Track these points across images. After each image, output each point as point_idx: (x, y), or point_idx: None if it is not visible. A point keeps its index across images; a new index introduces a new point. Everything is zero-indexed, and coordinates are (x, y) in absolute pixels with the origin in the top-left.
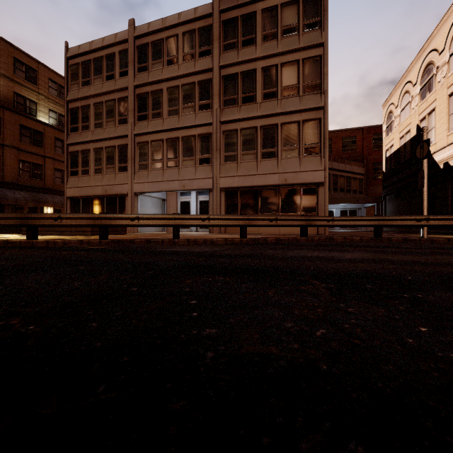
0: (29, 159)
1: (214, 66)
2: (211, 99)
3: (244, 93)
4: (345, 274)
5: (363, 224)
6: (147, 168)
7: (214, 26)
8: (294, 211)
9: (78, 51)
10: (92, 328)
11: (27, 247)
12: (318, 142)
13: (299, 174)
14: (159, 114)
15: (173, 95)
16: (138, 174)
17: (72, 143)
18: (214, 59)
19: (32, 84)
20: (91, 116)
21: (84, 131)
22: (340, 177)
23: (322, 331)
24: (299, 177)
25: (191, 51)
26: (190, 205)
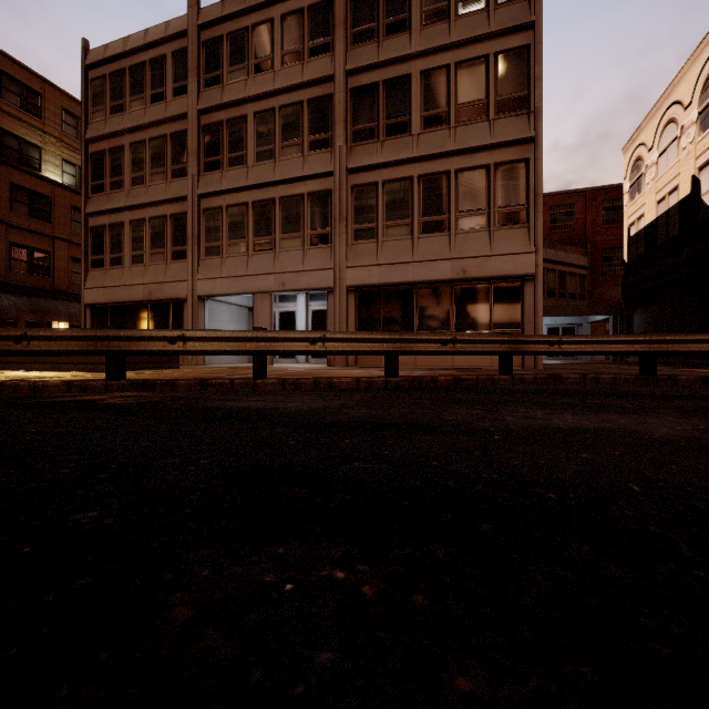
0: (26, 242)
1: (335, 71)
2: (332, 130)
3: (389, 118)
4: None
5: (619, 350)
6: (220, 254)
7: (337, 1)
8: (480, 327)
9: (104, 54)
10: None
11: None
12: (524, 202)
13: (488, 260)
14: (241, 159)
15: (264, 126)
16: (205, 264)
17: (94, 212)
18: (335, 58)
19: (34, 117)
20: (126, 165)
21: (114, 191)
22: (549, 272)
23: None
24: (489, 265)
25: (296, 47)
26: (295, 318)
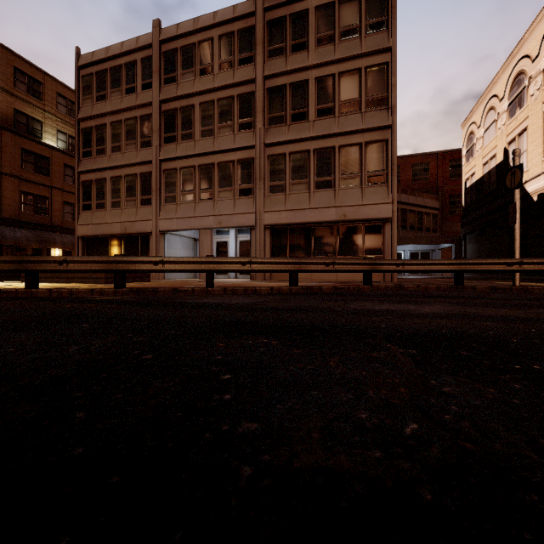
0: (32, 190)
1: (257, 76)
2: (254, 116)
3: (294, 109)
4: (427, 334)
5: (440, 269)
6: (176, 201)
7: (257, 27)
8: (355, 253)
9: (91, 58)
10: (76, 421)
11: (24, 298)
12: (385, 169)
13: (360, 208)
14: (190, 135)
15: (207, 112)
16: (164, 208)
17: (84, 170)
18: (257, 67)
19: (37, 99)
20: (108, 138)
21: (99, 156)
22: (410, 212)
23: (413, 426)
24: (361, 211)
25: (229, 58)
26: (227, 246)
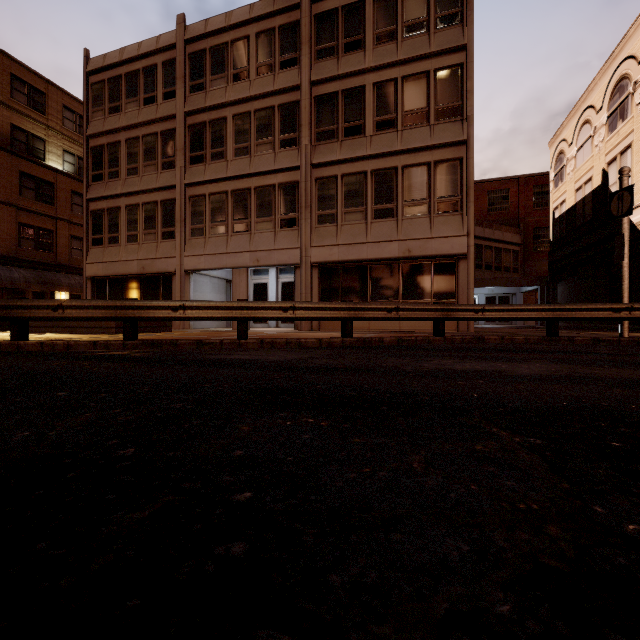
0: (33, 222)
1: (302, 81)
2: (299, 131)
3: (347, 122)
4: (544, 409)
5: (530, 317)
6: (204, 234)
7: (303, 23)
8: (422, 297)
9: (103, 62)
10: None
11: (6, 352)
12: (459, 194)
13: (429, 242)
14: (221, 154)
15: (241, 126)
16: (190, 243)
17: (94, 197)
18: (302, 71)
19: (39, 113)
20: (122, 158)
21: (112, 180)
22: (486, 248)
23: None
24: (430, 246)
25: (268, 60)
26: (267, 289)
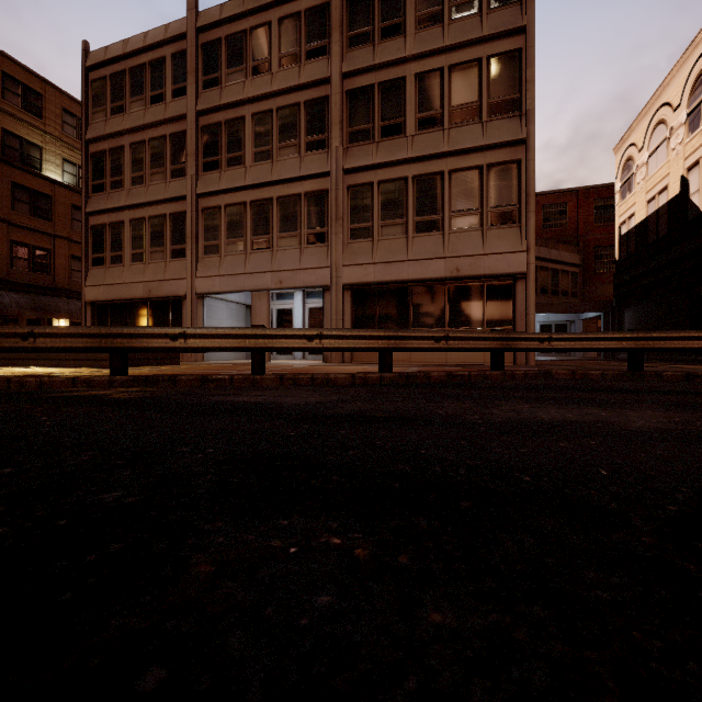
0: (28, 240)
1: (332, 73)
2: (328, 131)
3: (385, 120)
4: None
5: (608, 347)
6: (219, 252)
7: (333, 5)
8: (473, 324)
9: (104, 56)
10: None
11: None
12: (516, 203)
13: (481, 259)
14: (239, 159)
15: (262, 127)
16: (203, 262)
17: (95, 211)
18: (332, 61)
19: (35, 117)
20: (126, 165)
21: (115, 190)
22: (542, 269)
23: None
24: (482, 264)
25: (293, 50)
26: (292, 315)
